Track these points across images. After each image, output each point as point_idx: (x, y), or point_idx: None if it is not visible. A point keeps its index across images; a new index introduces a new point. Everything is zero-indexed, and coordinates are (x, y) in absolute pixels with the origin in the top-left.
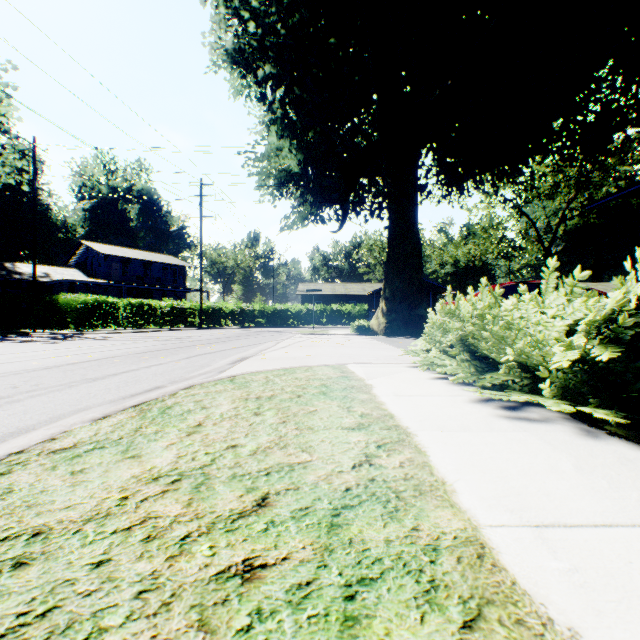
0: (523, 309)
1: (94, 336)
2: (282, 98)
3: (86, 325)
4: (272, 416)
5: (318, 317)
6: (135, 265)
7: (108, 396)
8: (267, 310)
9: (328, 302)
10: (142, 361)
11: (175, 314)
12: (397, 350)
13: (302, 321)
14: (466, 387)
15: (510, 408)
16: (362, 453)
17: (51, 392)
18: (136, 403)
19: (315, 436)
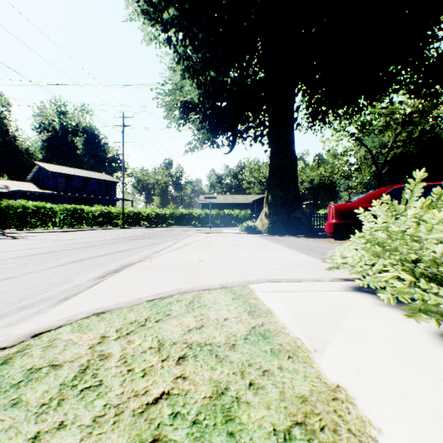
0: None
1: (22, 235)
2: (183, 37)
3: (26, 225)
4: None
5: (214, 219)
6: (77, 180)
7: None
8: (175, 214)
9: (221, 208)
10: None
11: (103, 217)
12: (291, 251)
13: (202, 222)
14: None
15: None
16: None
17: None
18: None
19: None
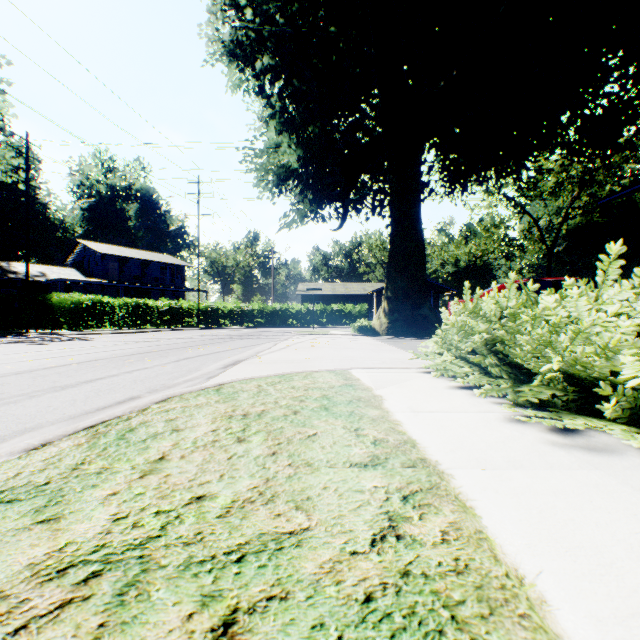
0: (570, 306)
1: (86, 337)
2: (281, 90)
3: (80, 325)
4: (259, 443)
5: (318, 317)
6: (133, 264)
7: (69, 410)
8: (266, 310)
9: (328, 302)
10: (126, 365)
11: (172, 314)
12: (402, 352)
13: (302, 321)
14: (494, 399)
15: (560, 430)
16: (383, 512)
17: (5, 404)
18: (93, 423)
19: (315, 479)
